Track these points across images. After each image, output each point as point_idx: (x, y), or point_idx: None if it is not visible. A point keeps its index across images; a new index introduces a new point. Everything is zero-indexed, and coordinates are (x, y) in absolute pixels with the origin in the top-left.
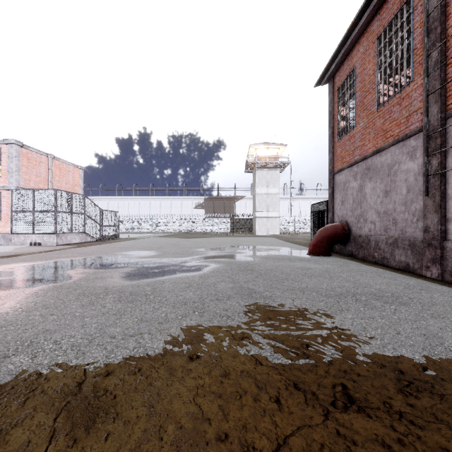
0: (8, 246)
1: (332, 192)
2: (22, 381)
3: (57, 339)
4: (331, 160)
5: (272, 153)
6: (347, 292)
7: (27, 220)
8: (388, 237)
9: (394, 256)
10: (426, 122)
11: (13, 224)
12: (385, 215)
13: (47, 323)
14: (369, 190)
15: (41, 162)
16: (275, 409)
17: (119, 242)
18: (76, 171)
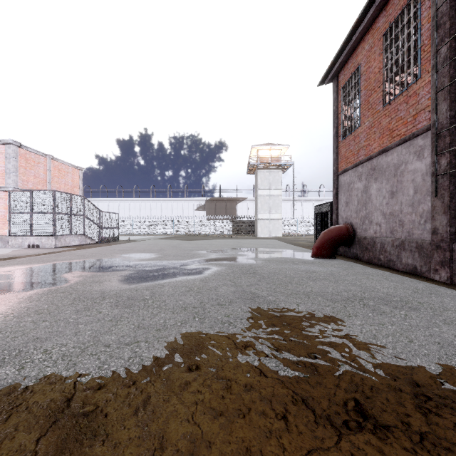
0: (5, 248)
1: (336, 193)
2: (5, 395)
3: (48, 348)
4: (335, 161)
5: (274, 154)
6: (354, 296)
7: (25, 222)
8: (394, 239)
9: (400, 259)
10: (435, 120)
11: (10, 226)
12: (391, 217)
13: (38, 330)
14: (375, 191)
15: (39, 162)
16: (282, 429)
17: (119, 244)
18: (75, 173)
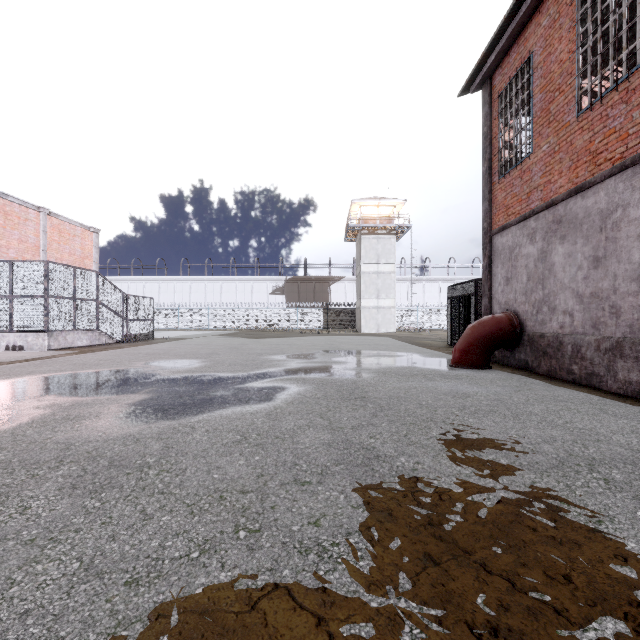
0: None
1: (488, 264)
2: None
3: None
4: (487, 213)
5: (384, 213)
6: (570, 455)
7: (1, 310)
8: (600, 338)
9: (614, 372)
10: None
11: None
12: (593, 300)
13: None
14: (561, 257)
15: (27, 219)
16: None
17: (151, 345)
18: (87, 236)
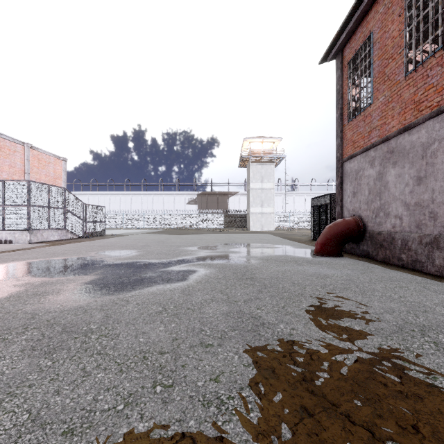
0: None
1: (340, 182)
2: None
3: None
4: (339, 146)
5: (266, 147)
6: (406, 322)
7: None
8: (422, 235)
9: (433, 260)
10: None
11: None
12: (417, 208)
13: None
14: (393, 177)
15: (16, 151)
16: None
17: (103, 239)
18: (58, 163)
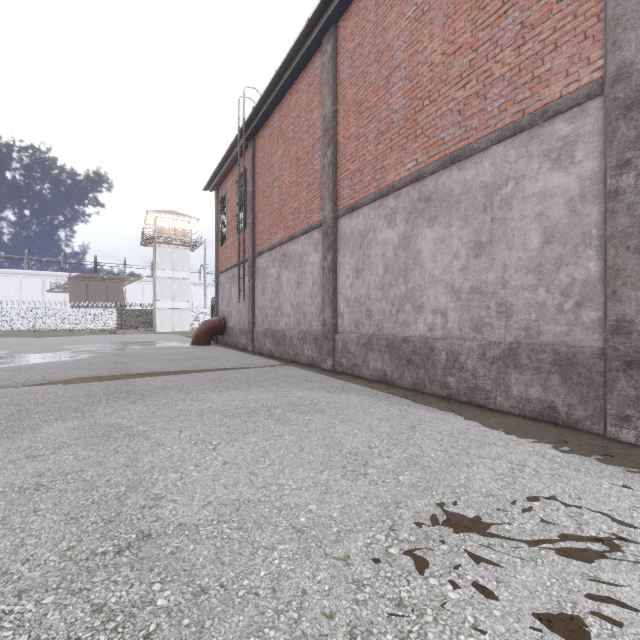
0: None
1: (217, 290)
2: None
3: None
4: (216, 262)
5: (181, 226)
6: (185, 358)
7: None
8: (239, 328)
9: (241, 341)
10: (239, 260)
11: None
12: (239, 312)
13: None
14: (234, 292)
15: None
16: (113, 377)
17: None
18: None
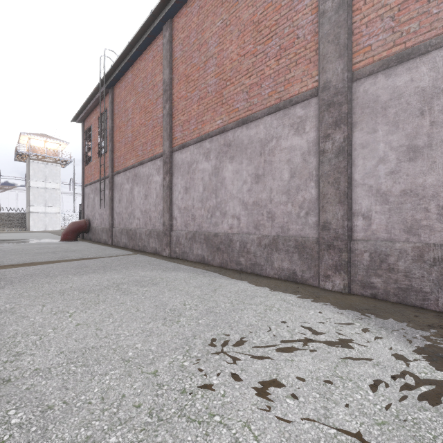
0: None
1: (83, 198)
2: None
3: None
4: (83, 177)
5: (52, 147)
6: (54, 251)
7: None
8: (101, 227)
9: (103, 237)
10: (100, 177)
11: None
12: (101, 216)
13: None
14: (97, 201)
15: None
16: None
17: None
18: None
